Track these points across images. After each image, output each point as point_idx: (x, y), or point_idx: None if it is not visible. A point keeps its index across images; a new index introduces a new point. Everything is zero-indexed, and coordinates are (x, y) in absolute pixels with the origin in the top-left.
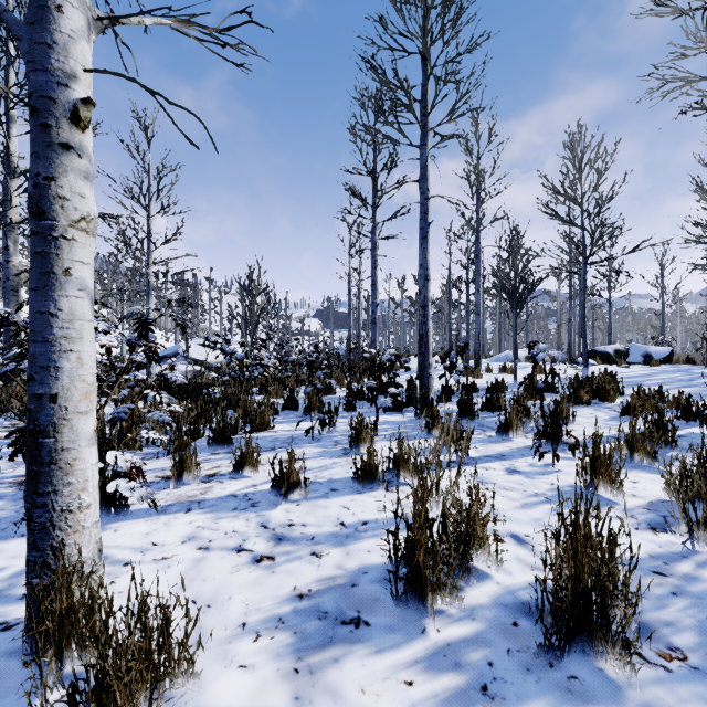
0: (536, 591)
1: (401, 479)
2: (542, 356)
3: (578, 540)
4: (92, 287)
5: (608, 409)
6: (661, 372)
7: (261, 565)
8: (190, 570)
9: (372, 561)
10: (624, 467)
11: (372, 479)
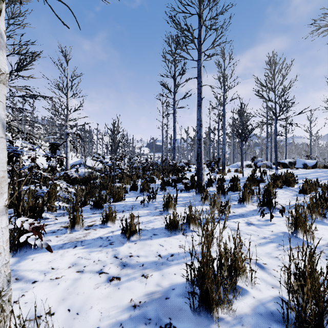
0: (282, 308)
1: (191, 228)
2: (260, 163)
3: (305, 273)
4: (3, 116)
5: (291, 190)
6: (313, 172)
7: (112, 283)
8: (70, 286)
9: (177, 281)
10: (308, 221)
11: (175, 229)
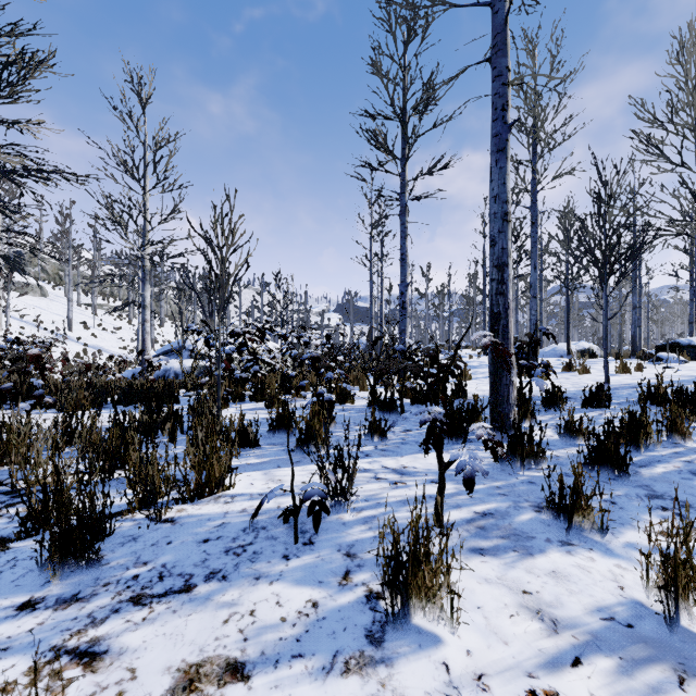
0: None
1: None
2: None
3: None
4: None
5: None
6: None
7: None
8: None
9: None
10: None
11: None
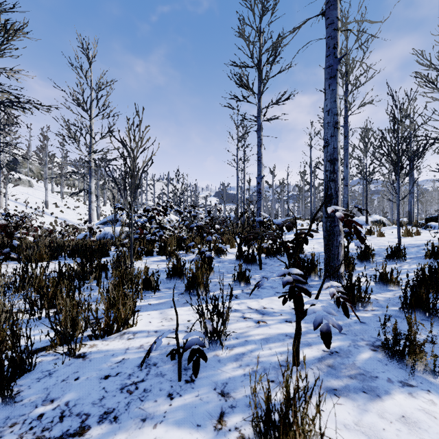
0: None
1: None
2: None
3: None
4: None
5: None
6: None
7: None
8: None
9: None
10: None
11: None
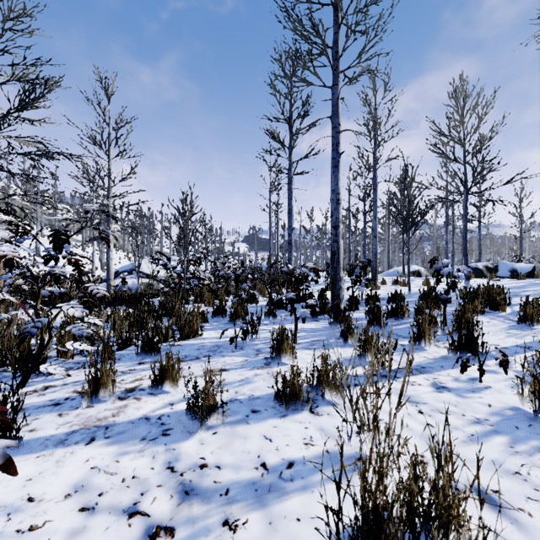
0: None
1: (325, 397)
2: (448, 270)
3: None
4: None
5: (502, 317)
6: (531, 285)
7: None
8: None
9: None
10: None
11: (296, 400)
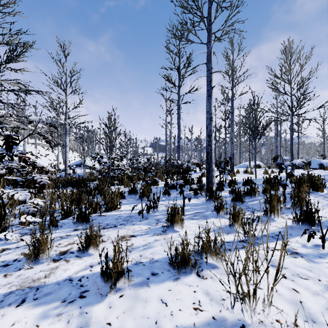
0: None
1: (208, 261)
2: (288, 164)
3: None
4: None
5: (322, 196)
6: None
7: None
8: None
9: None
10: None
11: (186, 265)
